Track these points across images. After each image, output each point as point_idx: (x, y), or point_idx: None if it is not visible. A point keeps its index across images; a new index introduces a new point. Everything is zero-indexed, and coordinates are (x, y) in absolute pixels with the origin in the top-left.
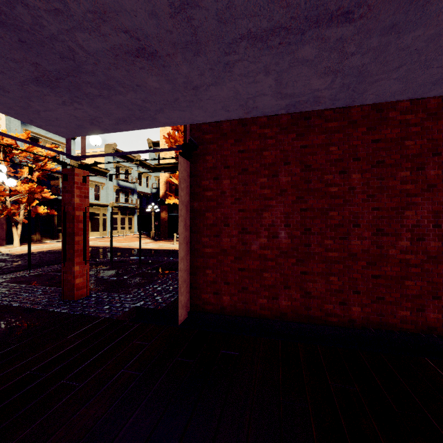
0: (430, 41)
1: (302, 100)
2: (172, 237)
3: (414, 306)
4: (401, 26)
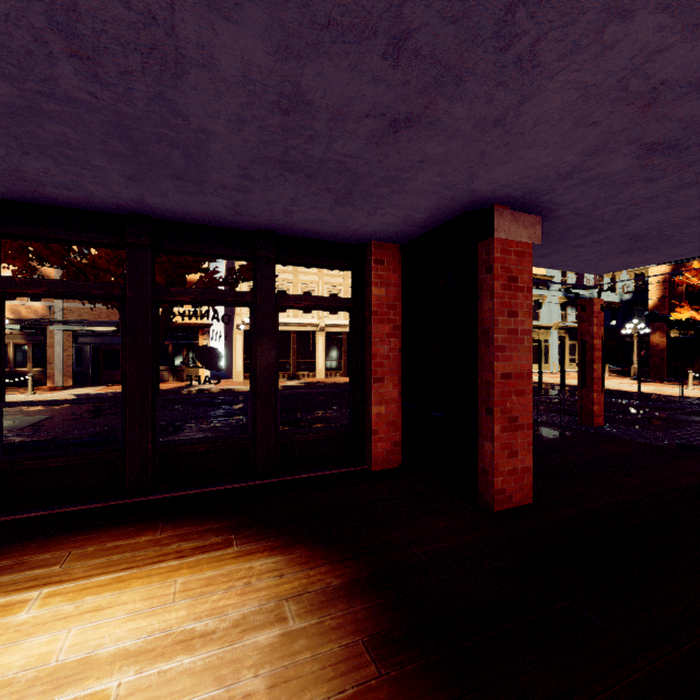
0: None
1: None
2: (675, 378)
3: None
4: None
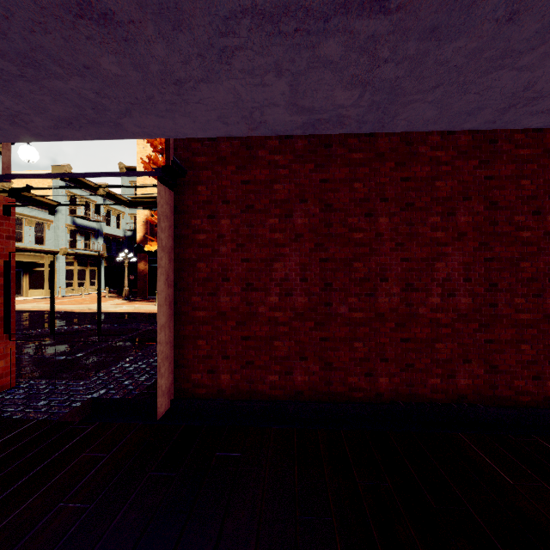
0: (471, 58)
1: (323, 118)
2: (154, 296)
3: (445, 373)
4: (442, 31)
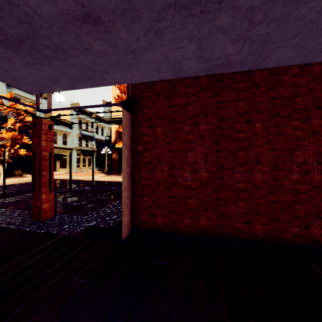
0: None
1: (218, 63)
2: (120, 172)
3: (303, 224)
4: None
